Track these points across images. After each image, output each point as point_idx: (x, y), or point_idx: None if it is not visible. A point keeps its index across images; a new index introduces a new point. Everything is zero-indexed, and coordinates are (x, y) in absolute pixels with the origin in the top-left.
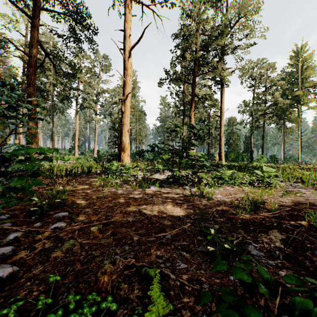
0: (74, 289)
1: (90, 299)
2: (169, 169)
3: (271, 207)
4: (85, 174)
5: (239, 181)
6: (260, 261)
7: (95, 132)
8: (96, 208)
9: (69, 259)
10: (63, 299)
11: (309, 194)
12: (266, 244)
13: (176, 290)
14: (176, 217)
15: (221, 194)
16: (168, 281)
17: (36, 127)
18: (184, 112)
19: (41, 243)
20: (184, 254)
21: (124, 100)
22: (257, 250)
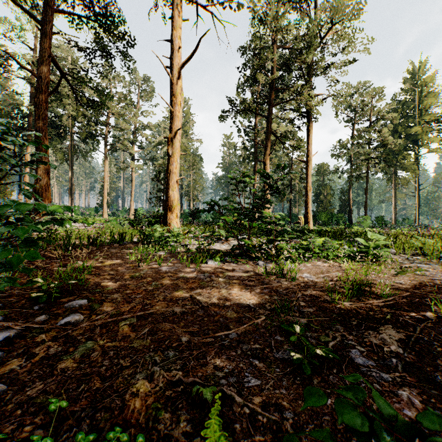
0: (88, 420)
1: (111, 439)
2: (234, 236)
3: (381, 291)
4: (117, 243)
5: (334, 253)
6: (370, 374)
7: (132, 184)
8: (129, 293)
9: (83, 372)
10: (70, 438)
11: (434, 272)
12: (377, 347)
13: (243, 421)
14: (244, 307)
15: (309, 272)
16: (232, 407)
17: (48, 176)
18: (256, 156)
19: (44, 347)
20: (255, 363)
21: (172, 139)
22: (364, 357)
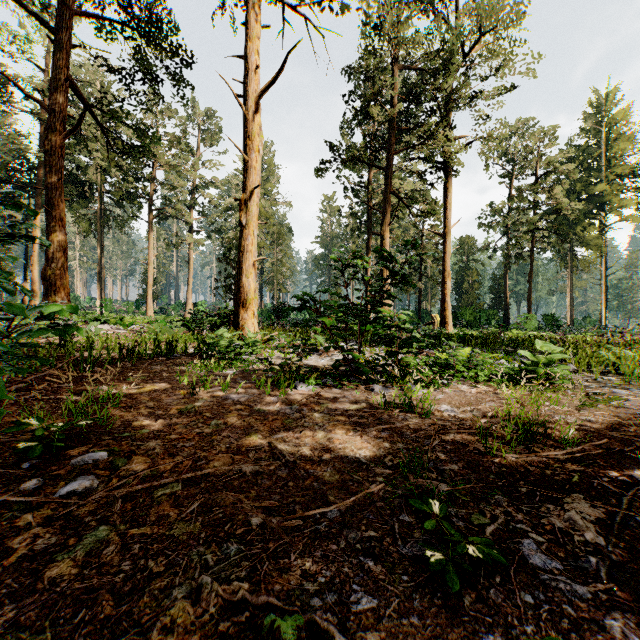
0: None
1: None
2: (337, 348)
3: (561, 434)
4: (163, 355)
5: (486, 372)
6: (555, 585)
7: (189, 267)
8: (175, 439)
9: (87, 584)
10: None
11: (637, 401)
12: (563, 535)
13: None
14: (352, 462)
15: (450, 402)
16: None
17: (64, 256)
18: (370, 226)
19: (28, 538)
20: (369, 566)
21: (246, 202)
22: (543, 553)
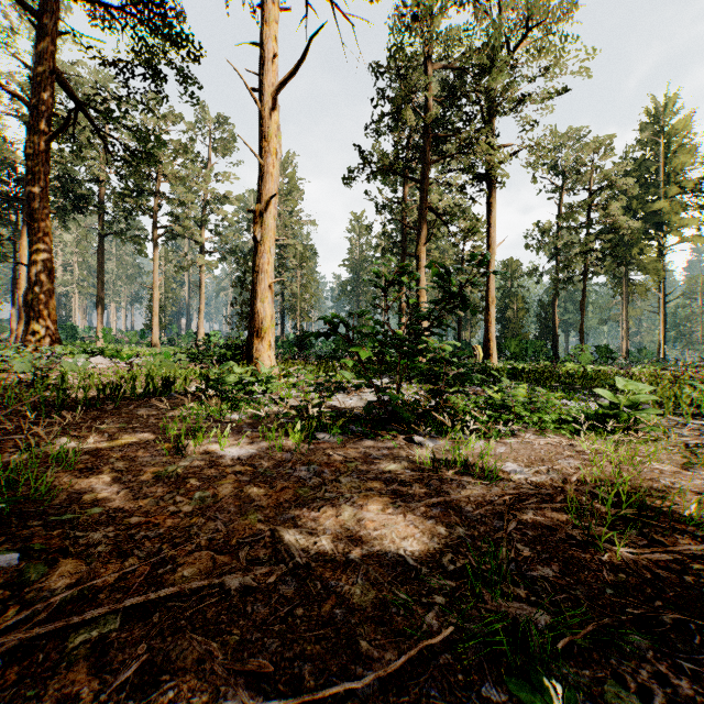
0: None
1: None
2: (369, 387)
3: (682, 511)
4: (158, 394)
5: (553, 417)
6: None
7: (201, 293)
8: (135, 524)
9: None
10: None
11: None
12: None
13: None
14: (394, 564)
15: (515, 458)
16: None
17: (50, 278)
18: (404, 247)
19: None
20: None
21: (261, 214)
22: None
